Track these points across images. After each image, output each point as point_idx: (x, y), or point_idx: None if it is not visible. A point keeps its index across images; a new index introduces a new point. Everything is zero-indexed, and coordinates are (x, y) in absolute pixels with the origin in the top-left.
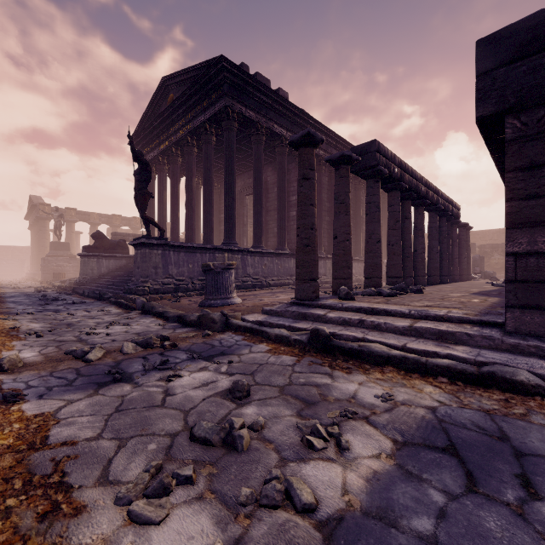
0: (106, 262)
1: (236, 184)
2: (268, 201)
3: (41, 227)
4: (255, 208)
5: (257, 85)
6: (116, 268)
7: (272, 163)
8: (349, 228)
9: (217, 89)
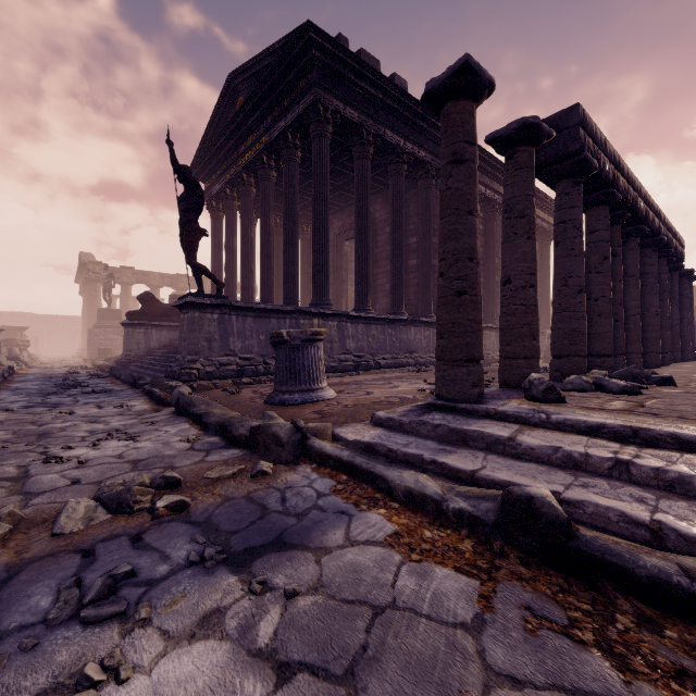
0: (157, 334)
1: (331, 225)
2: (377, 246)
3: (91, 291)
4: (357, 252)
5: (361, 69)
6: (169, 342)
7: (382, 193)
8: (534, 263)
9: (302, 79)
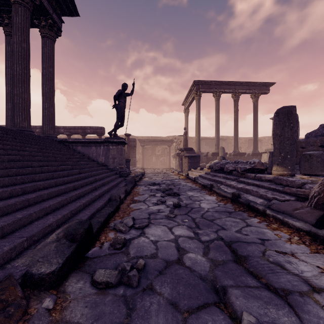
0: None
1: None
2: None
3: None
4: None
5: None
6: None
7: None
8: None
9: (56, 2)
